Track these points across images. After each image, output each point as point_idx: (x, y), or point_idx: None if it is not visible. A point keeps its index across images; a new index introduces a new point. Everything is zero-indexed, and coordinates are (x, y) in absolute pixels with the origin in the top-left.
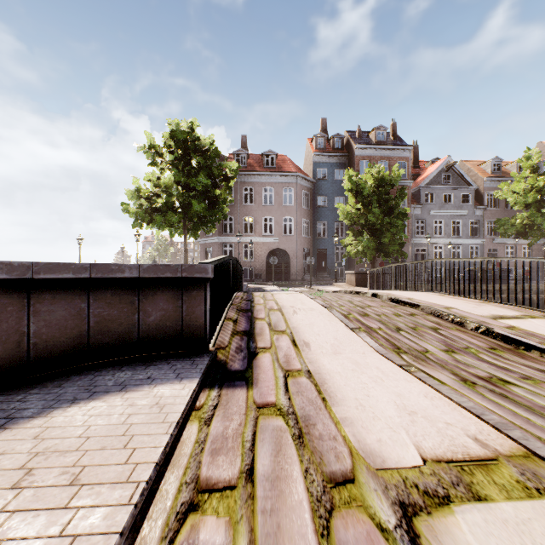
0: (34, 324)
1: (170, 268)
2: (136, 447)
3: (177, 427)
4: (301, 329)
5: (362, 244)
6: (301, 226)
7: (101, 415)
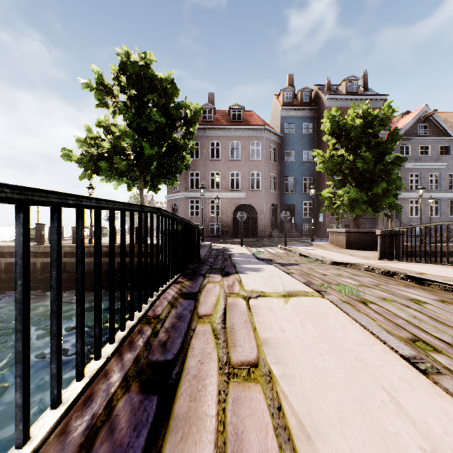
0: None
1: None
2: None
3: None
4: None
5: (348, 196)
6: (268, 180)
7: None
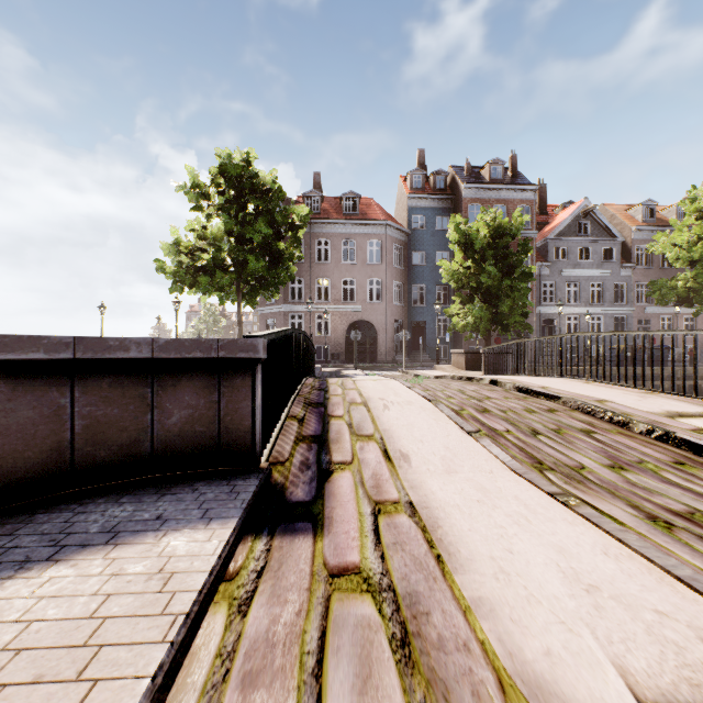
0: None
1: (201, 344)
2: (99, 677)
3: (186, 625)
4: (396, 432)
5: (473, 314)
6: (391, 290)
7: (59, 596)
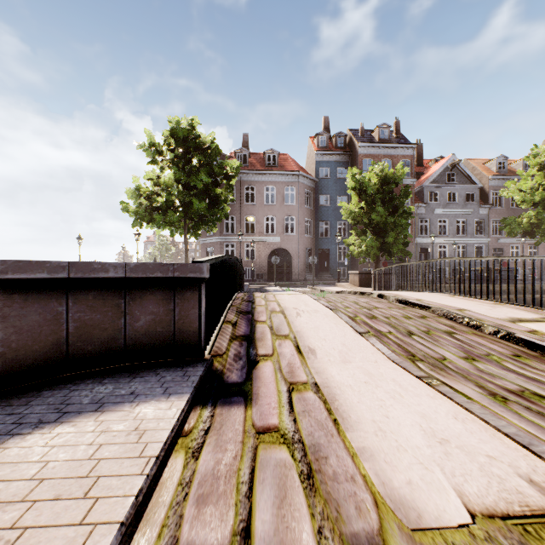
0: (1, 331)
1: (161, 267)
2: (99, 496)
3: (156, 464)
4: (306, 333)
5: (365, 244)
6: (303, 225)
7: (66, 445)
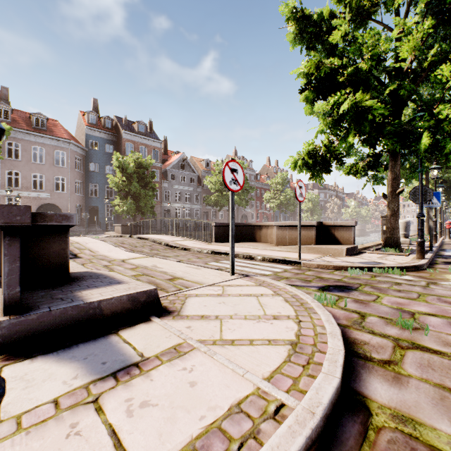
0: None
1: None
2: None
3: None
4: (93, 248)
5: (127, 206)
6: (74, 185)
7: None
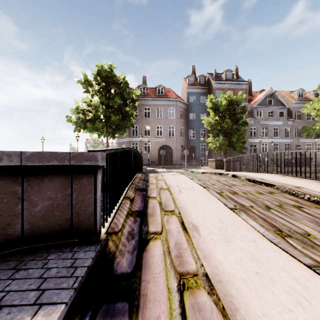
0: None
1: (57, 156)
2: None
3: None
4: (188, 208)
5: (219, 142)
6: (179, 131)
7: None
